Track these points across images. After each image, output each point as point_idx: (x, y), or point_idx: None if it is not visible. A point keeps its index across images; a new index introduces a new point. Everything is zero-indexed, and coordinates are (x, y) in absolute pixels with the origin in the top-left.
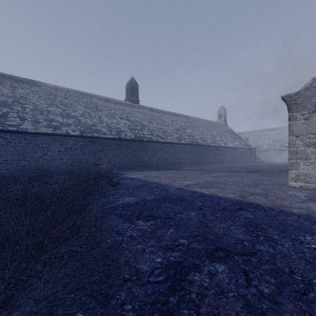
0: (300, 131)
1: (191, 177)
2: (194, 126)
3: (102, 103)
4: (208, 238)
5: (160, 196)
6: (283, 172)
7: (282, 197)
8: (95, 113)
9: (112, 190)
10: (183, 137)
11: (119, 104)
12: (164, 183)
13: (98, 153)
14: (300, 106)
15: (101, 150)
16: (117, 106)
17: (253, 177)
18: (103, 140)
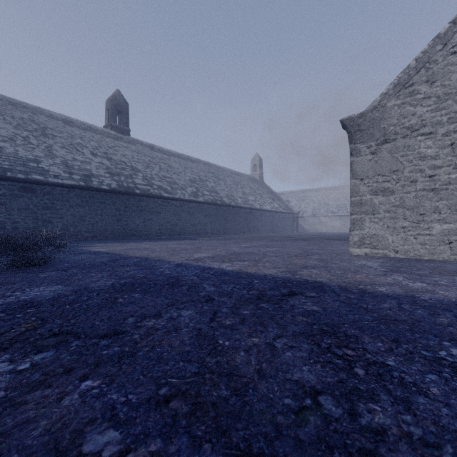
0: (366, 171)
1: (209, 247)
2: (218, 178)
3: (58, 126)
4: (209, 403)
5: (130, 279)
6: (334, 240)
7: (350, 269)
8: (38, 140)
9: (24, 273)
10: (202, 192)
11: (92, 132)
12: (155, 258)
13: (43, 211)
14: (366, 134)
15: (50, 207)
16: (88, 134)
17: (300, 246)
18: (54, 188)
